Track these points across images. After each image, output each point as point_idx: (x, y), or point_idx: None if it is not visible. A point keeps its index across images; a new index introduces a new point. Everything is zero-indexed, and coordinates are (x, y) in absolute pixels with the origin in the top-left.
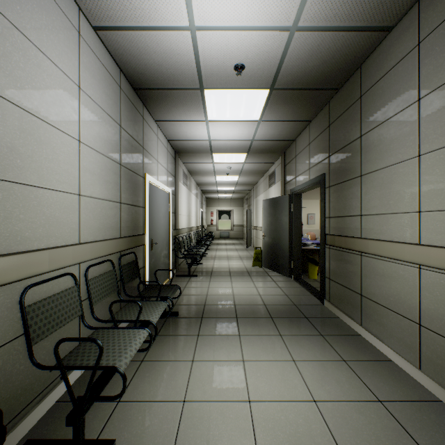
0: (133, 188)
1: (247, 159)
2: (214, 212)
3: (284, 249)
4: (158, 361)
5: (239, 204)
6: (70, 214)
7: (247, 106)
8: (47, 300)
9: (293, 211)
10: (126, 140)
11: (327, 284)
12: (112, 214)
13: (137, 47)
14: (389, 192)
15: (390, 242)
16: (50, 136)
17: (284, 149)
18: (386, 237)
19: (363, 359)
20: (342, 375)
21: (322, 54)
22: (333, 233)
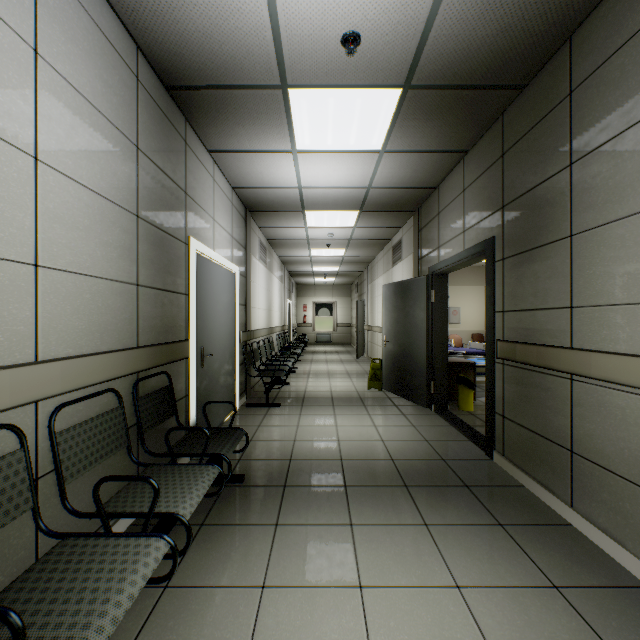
0: (164, 261)
1: (360, 221)
2: (308, 305)
3: (419, 362)
4: (196, 587)
5: (345, 293)
6: (10, 303)
7: (363, 123)
8: None
9: (434, 302)
10: (150, 174)
11: (498, 425)
12: (120, 305)
13: None
14: (638, 262)
15: None
16: None
17: (419, 203)
18: (632, 348)
19: (591, 584)
20: (560, 625)
21: (504, 9)
22: (511, 339)
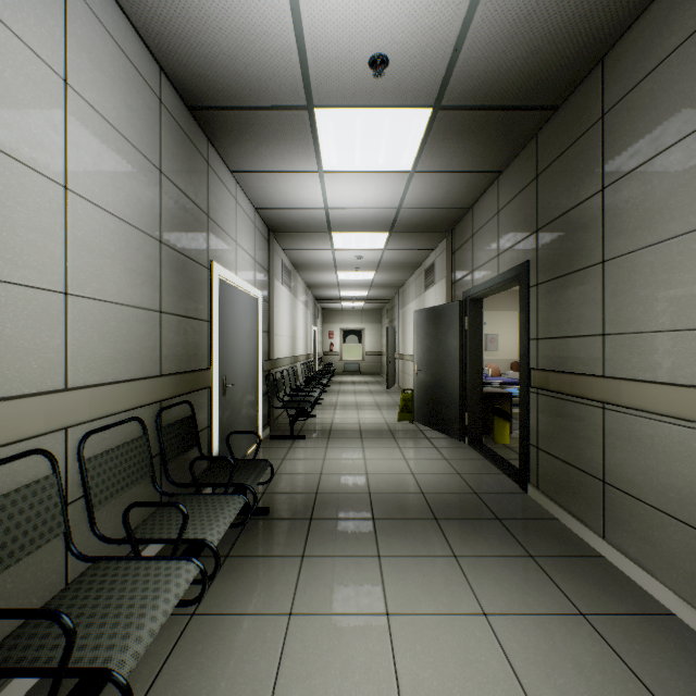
0: (187, 287)
1: (390, 243)
2: (335, 331)
3: (453, 393)
4: (223, 615)
5: (375, 319)
6: (43, 331)
7: (392, 143)
8: None
9: (468, 329)
10: (172, 198)
11: (532, 457)
12: (144, 332)
13: (186, 18)
14: (666, 289)
15: (671, 385)
16: None
17: (452, 224)
18: (661, 376)
19: (618, 612)
20: (584, 649)
21: (534, 33)
22: (545, 368)
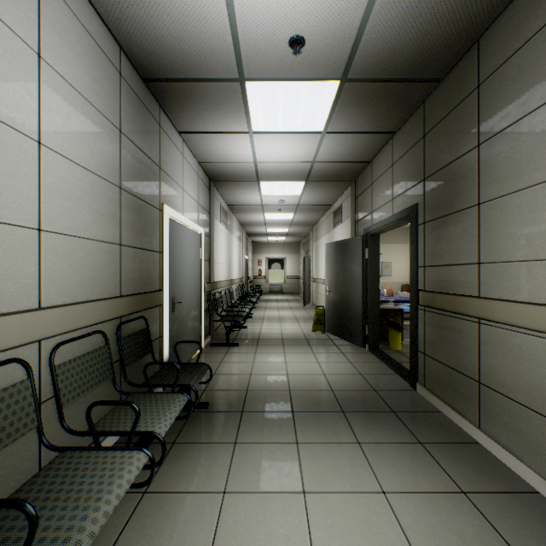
0: (142, 224)
1: (306, 190)
2: (263, 260)
3: (356, 309)
4: (169, 493)
5: (294, 250)
6: (19, 261)
7: (308, 109)
8: None
9: (368, 258)
10: (130, 152)
11: (420, 361)
12: (106, 261)
13: (140, 5)
14: (531, 226)
15: (536, 305)
16: None
17: (356, 175)
18: (527, 297)
19: (493, 490)
20: (465, 522)
21: (423, 18)
22: (430, 290)
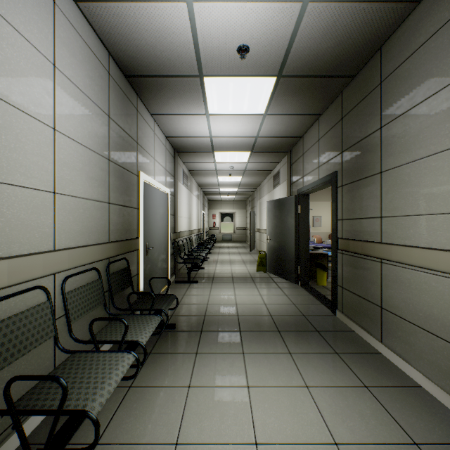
0: (124, 187)
1: (251, 158)
2: (216, 214)
3: (291, 253)
4: (148, 387)
5: (242, 206)
6: (41, 215)
7: (252, 97)
8: (5, 322)
9: (300, 213)
10: (116, 132)
11: (339, 293)
12: (99, 216)
13: (126, 24)
14: (417, 190)
15: (419, 248)
16: (12, 120)
17: (290, 146)
18: (414, 242)
19: (387, 385)
20: (365, 406)
21: (338, 33)
22: (347, 237)
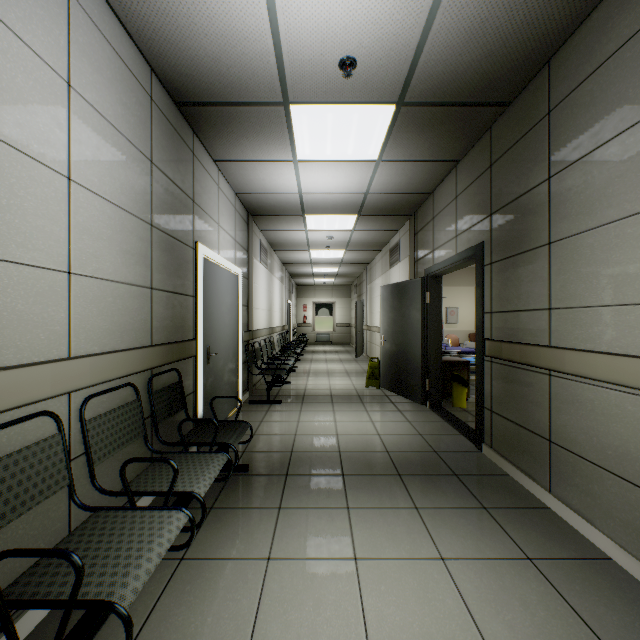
0: (175, 265)
1: (358, 224)
2: (308, 305)
3: (415, 361)
4: (208, 559)
5: (345, 294)
6: (49, 306)
7: (360, 135)
8: None
9: (429, 303)
10: (162, 185)
11: (487, 419)
12: (137, 307)
13: (175, 25)
14: (604, 269)
15: (608, 354)
16: (3, 163)
17: (415, 207)
18: (600, 346)
19: (561, 556)
20: (530, 589)
21: (487, 39)
22: (498, 338)
